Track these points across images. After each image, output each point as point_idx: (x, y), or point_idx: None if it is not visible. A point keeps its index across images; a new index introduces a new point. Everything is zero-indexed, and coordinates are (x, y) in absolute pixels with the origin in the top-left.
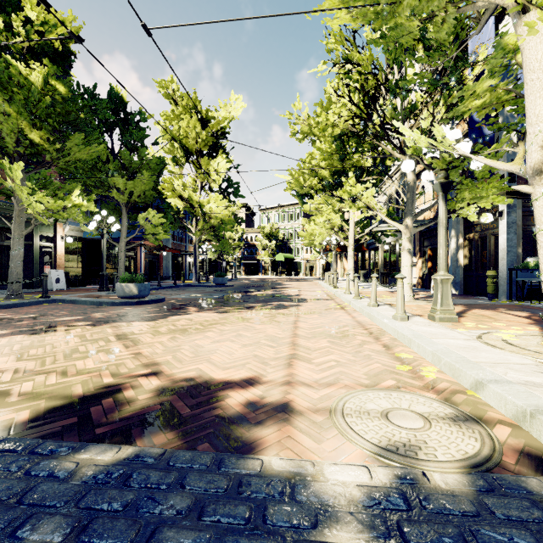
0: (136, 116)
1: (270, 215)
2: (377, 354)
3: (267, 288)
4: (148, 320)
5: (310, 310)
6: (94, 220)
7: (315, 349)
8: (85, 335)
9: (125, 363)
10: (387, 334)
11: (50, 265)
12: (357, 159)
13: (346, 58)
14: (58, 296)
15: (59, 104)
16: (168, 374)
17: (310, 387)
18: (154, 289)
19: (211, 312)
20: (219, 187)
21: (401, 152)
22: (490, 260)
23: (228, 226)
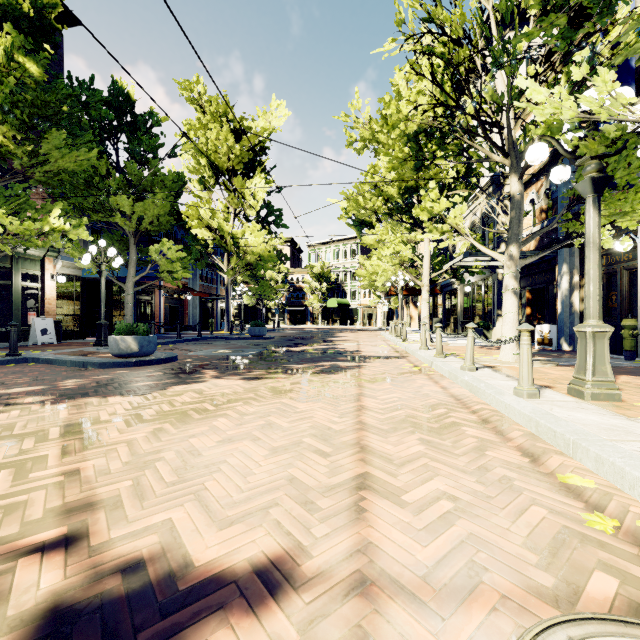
0: (146, 119)
1: (320, 252)
2: (520, 475)
3: (317, 340)
4: (137, 393)
5: (377, 376)
6: (88, 252)
7: (401, 460)
8: (15, 424)
9: (30, 503)
10: (513, 424)
11: (36, 311)
12: (435, 172)
13: (427, 19)
14: (34, 353)
15: (32, 91)
16: (96, 544)
17: (416, 604)
18: (172, 343)
19: (235, 379)
20: (256, 214)
21: (503, 153)
22: (623, 304)
23: (268, 263)
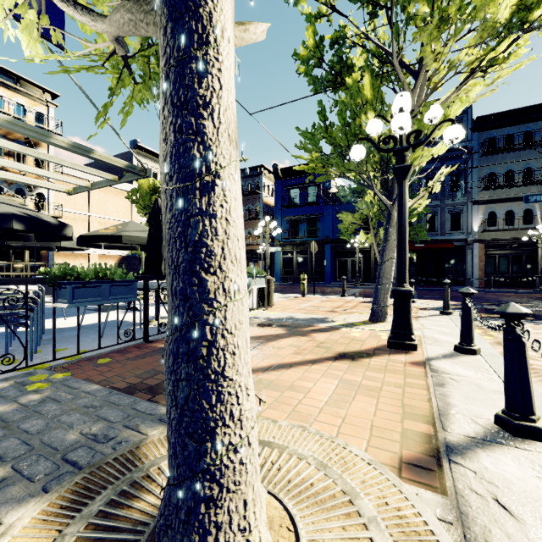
0: None
1: None
2: None
3: None
4: None
5: None
6: None
7: None
8: None
9: None
10: None
11: None
12: None
13: None
14: None
15: None
16: None
17: None
18: None
19: None
20: None
21: None
22: None
23: None
